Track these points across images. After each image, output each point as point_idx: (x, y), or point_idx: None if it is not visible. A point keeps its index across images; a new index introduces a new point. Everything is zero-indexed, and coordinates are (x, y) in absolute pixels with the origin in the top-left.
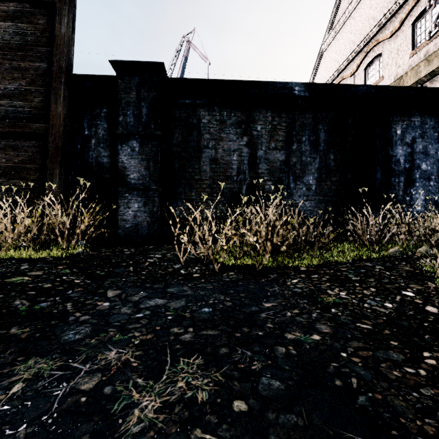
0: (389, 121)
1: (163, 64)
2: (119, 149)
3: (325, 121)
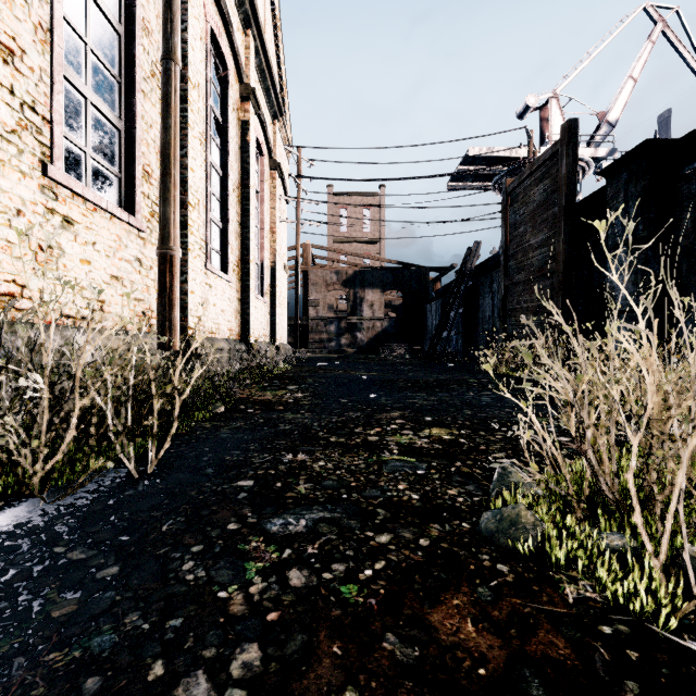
0: None
1: (647, 140)
2: (608, 267)
3: None
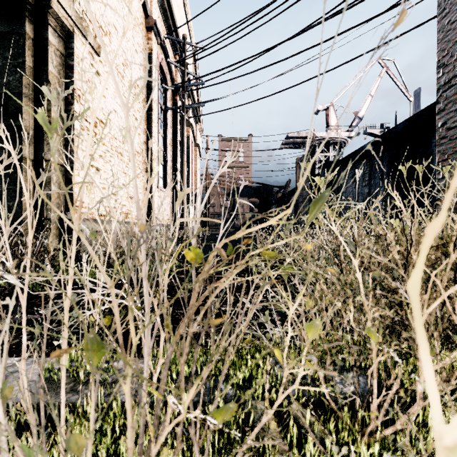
0: (430, 138)
1: (326, 162)
2: None
3: (386, 158)
